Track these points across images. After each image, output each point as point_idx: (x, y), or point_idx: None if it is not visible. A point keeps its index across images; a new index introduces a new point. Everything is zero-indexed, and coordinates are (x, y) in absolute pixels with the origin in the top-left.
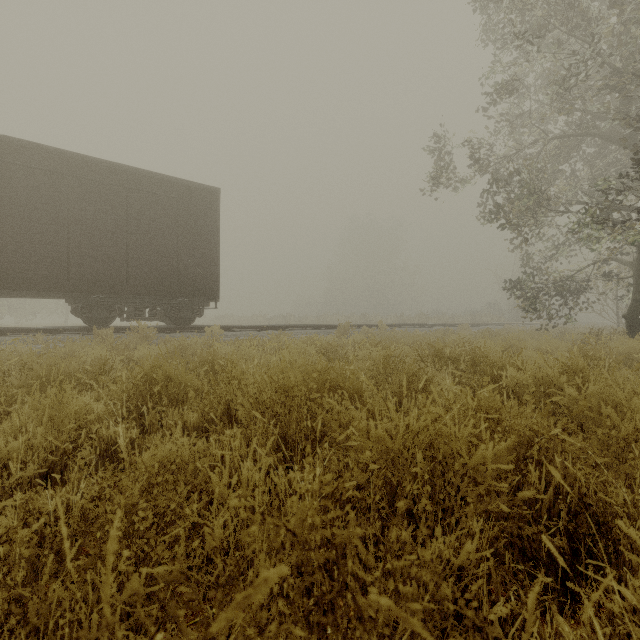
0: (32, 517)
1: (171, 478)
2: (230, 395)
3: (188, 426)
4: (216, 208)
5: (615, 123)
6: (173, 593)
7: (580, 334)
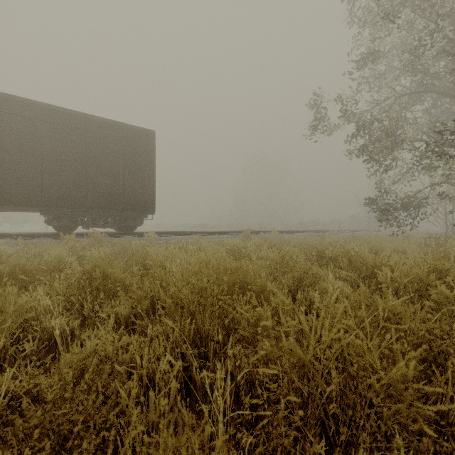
0: None
1: (84, 387)
2: (154, 292)
3: (119, 318)
4: (152, 145)
5: (449, 80)
6: None
7: (422, 238)
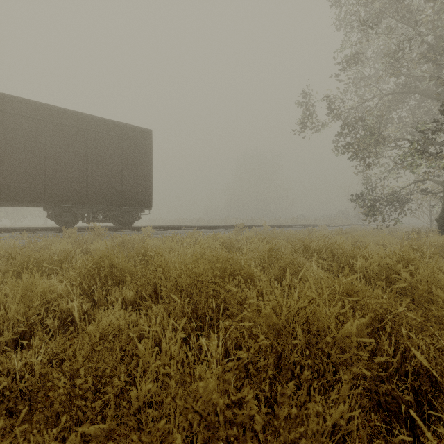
0: (2, 376)
1: (109, 346)
2: (157, 278)
3: (126, 301)
4: (149, 144)
5: (430, 83)
6: (108, 439)
7: (405, 232)
